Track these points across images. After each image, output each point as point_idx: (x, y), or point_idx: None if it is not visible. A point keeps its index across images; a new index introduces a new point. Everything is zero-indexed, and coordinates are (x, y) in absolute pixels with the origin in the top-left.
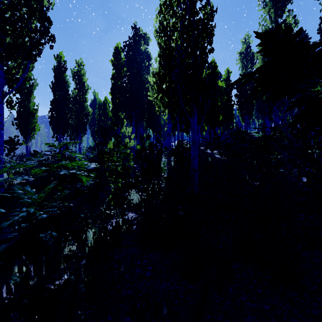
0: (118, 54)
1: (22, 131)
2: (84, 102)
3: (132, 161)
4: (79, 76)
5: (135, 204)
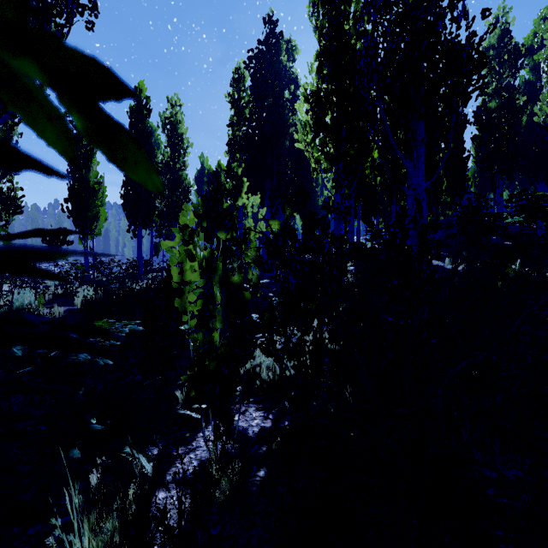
0: (240, 81)
1: (77, 221)
2: (181, 170)
3: (254, 266)
4: (173, 124)
5: (265, 379)
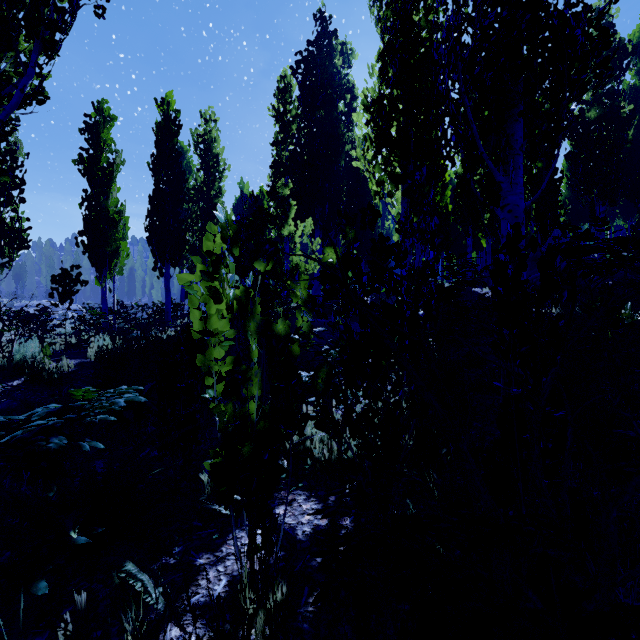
0: (286, 91)
1: (93, 258)
2: (217, 197)
3: (304, 310)
4: (207, 143)
5: (318, 457)
